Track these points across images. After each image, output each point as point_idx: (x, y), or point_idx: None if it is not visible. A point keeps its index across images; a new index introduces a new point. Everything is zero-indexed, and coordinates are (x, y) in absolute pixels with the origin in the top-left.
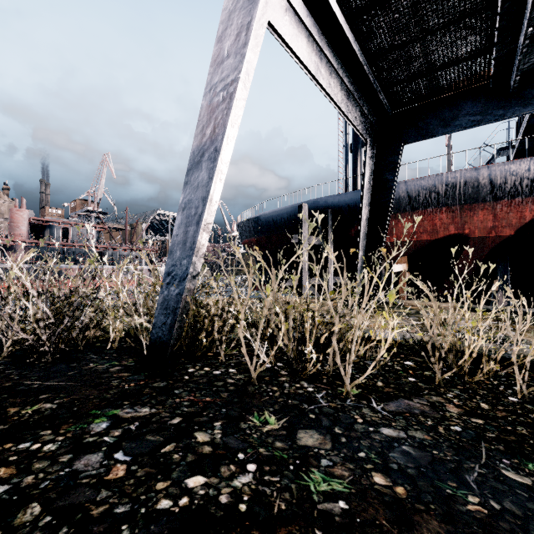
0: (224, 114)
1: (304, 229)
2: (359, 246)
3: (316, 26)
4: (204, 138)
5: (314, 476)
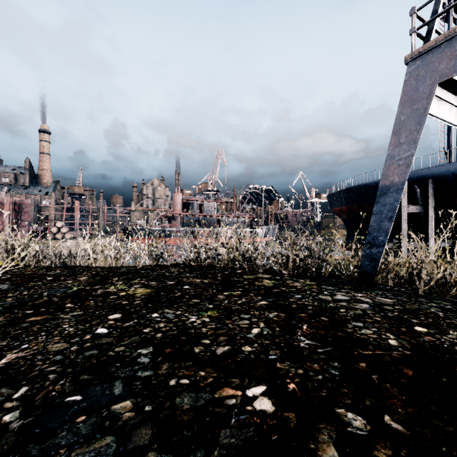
0: (402, 172)
1: (404, 199)
2: None
3: (444, 91)
4: (388, 182)
5: None
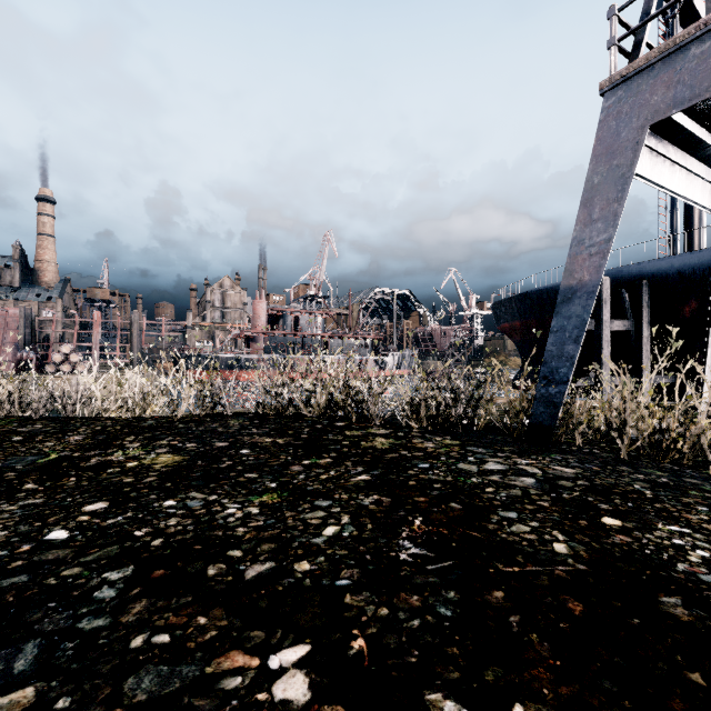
0: (595, 266)
1: (605, 311)
2: (707, 341)
3: (661, 140)
4: (574, 281)
5: (704, 487)
